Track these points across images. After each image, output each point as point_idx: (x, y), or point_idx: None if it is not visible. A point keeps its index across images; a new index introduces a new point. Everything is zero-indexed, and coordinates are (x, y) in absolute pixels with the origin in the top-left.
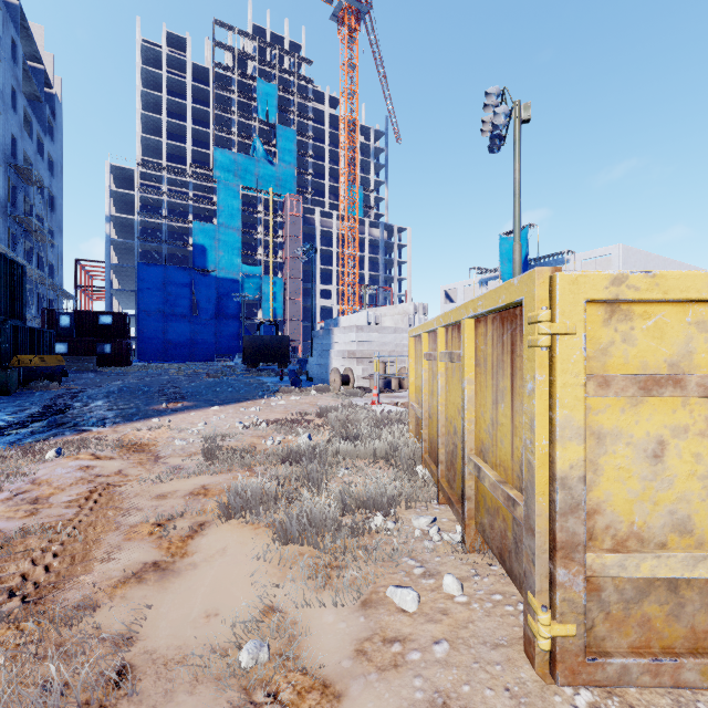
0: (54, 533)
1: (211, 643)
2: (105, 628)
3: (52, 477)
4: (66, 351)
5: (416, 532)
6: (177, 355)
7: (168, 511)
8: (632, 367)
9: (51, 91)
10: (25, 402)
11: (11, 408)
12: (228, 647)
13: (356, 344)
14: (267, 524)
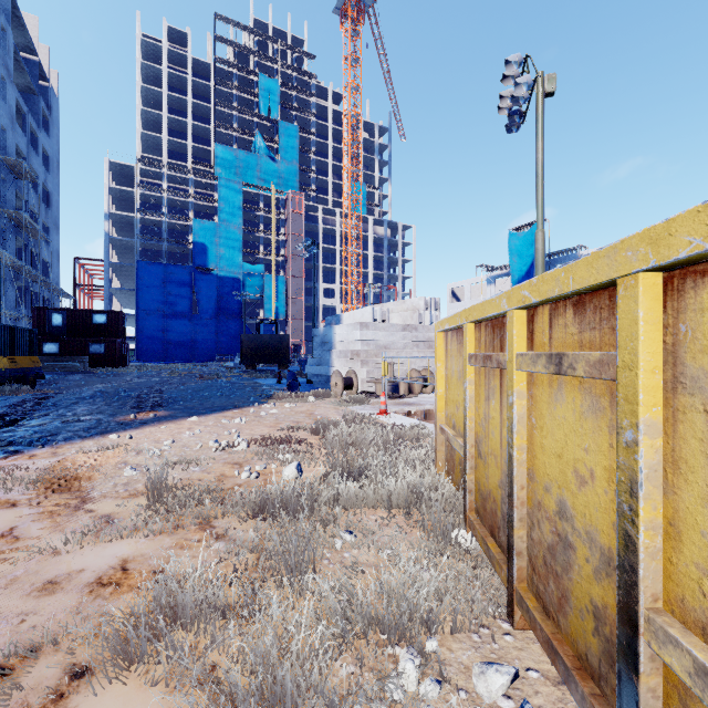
0: None
1: None
2: None
3: None
4: (58, 351)
5: None
6: (177, 355)
7: (39, 629)
8: None
9: (46, 84)
10: None
11: None
12: None
13: (360, 343)
14: None
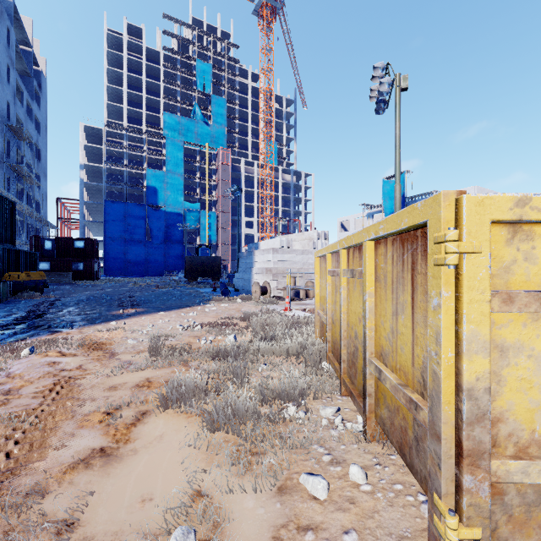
0: (19, 422)
1: (144, 528)
2: (51, 514)
3: (24, 371)
4: (49, 268)
5: (323, 421)
6: (135, 271)
7: (117, 401)
8: (533, 284)
9: (38, 68)
10: (13, 308)
11: (1, 313)
12: (159, 533)
13: (272, 263)
14: (197, 415)
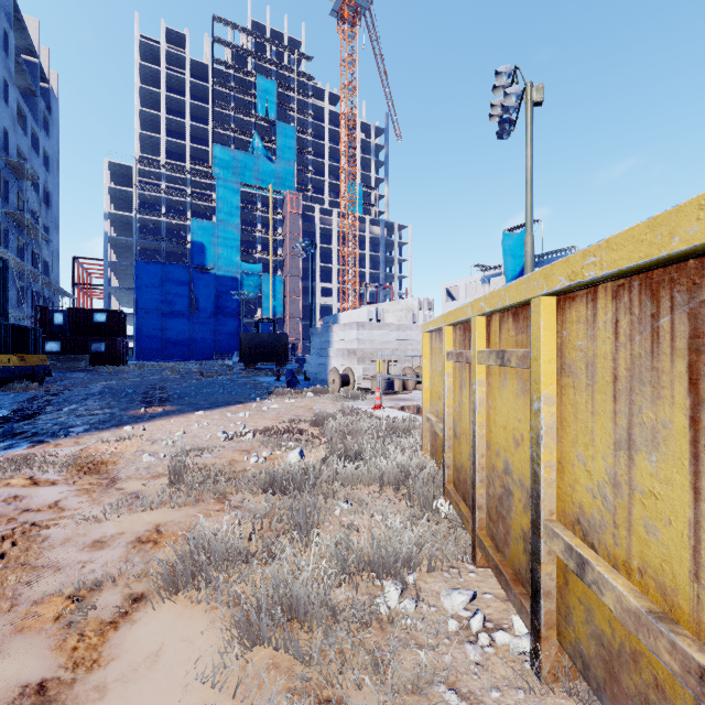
0: None
1: None
2: None
3: None
4: (59, 349)
5: (451, 625)
6: (176, 354)
7: (98, 572)
8: None
9: (47, 85)
10: None
11: None
12: None
13: (357, 342)
14: (221, 618)
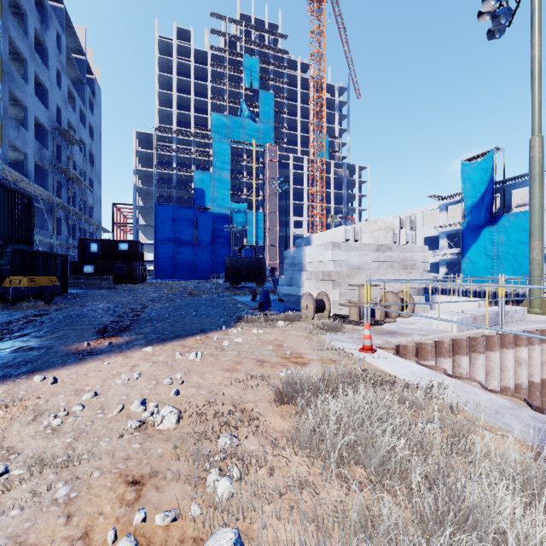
0: None
1: None
2: None
3: None
4: (93, 271)
5: None
6: (183, 274)
7: None
8: None
9: (92, 77)
10: None
11: None
12: None
13: (332, 264)
14: None
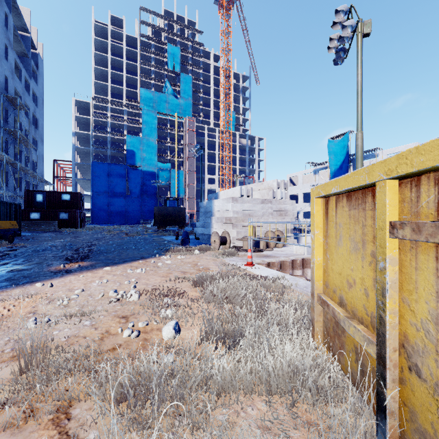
0: None
1: None
2: None
3: None
4: (39, 217)
5: None
6: (116, 220)
7: None
8: None
9: (35, 51)
10: None
11: None
12: None
13: (232, 212)
14: None
